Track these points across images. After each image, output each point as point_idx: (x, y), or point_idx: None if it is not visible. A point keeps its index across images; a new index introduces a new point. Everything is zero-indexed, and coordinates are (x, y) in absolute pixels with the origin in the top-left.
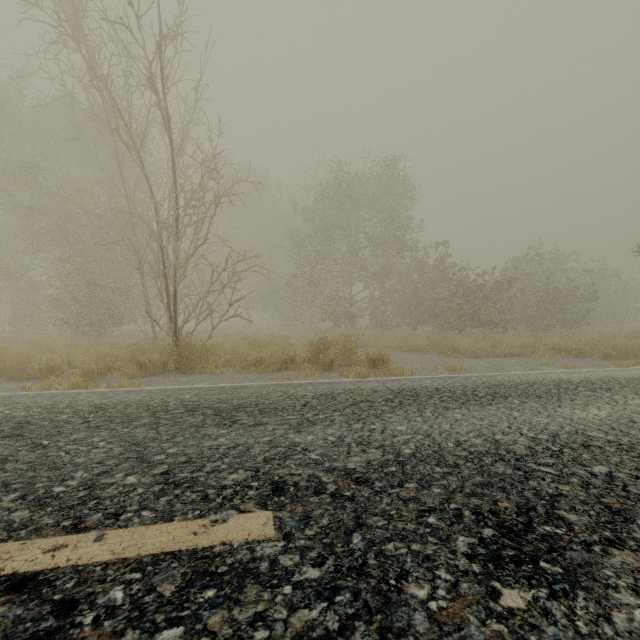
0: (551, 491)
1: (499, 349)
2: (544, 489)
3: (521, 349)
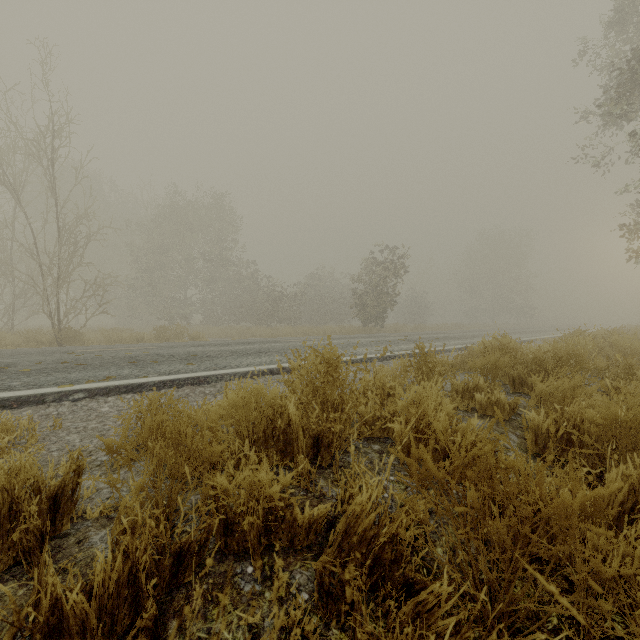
0: (212, 344)
1: (275, 334)
2: (211, 344)
3: (284, 333)
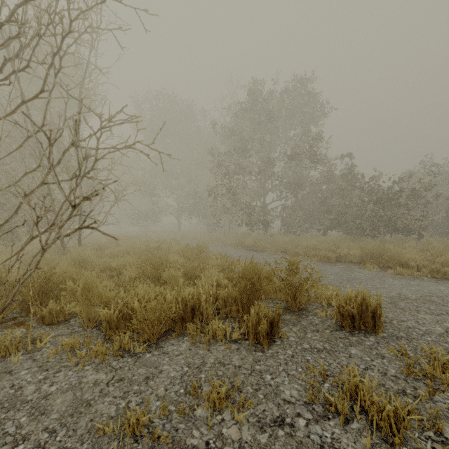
0: None
1: None
2: None
3: None
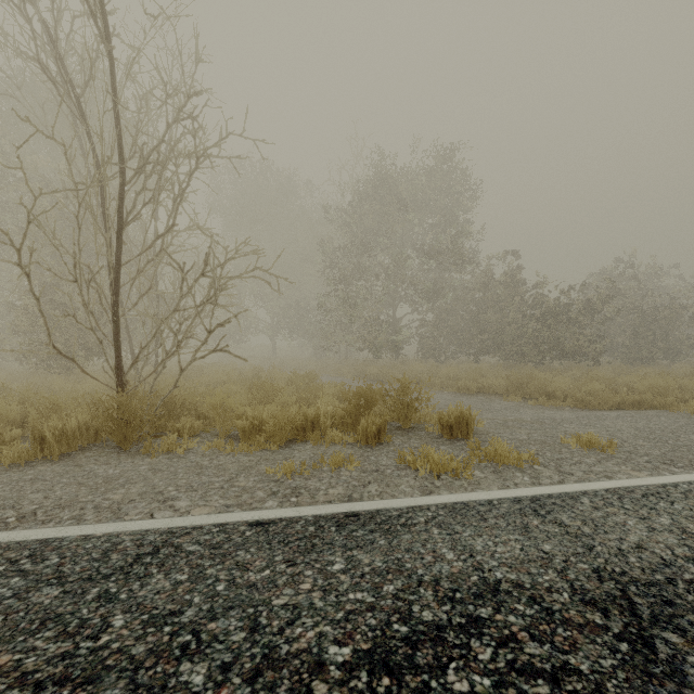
0: None
1: (621, 395)
2: None
3: (660, 397)
